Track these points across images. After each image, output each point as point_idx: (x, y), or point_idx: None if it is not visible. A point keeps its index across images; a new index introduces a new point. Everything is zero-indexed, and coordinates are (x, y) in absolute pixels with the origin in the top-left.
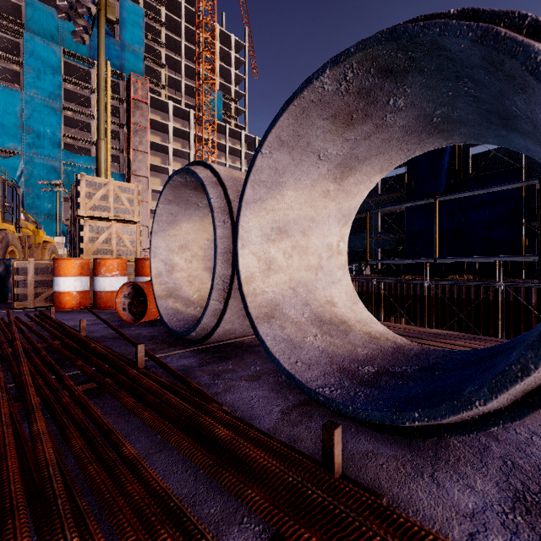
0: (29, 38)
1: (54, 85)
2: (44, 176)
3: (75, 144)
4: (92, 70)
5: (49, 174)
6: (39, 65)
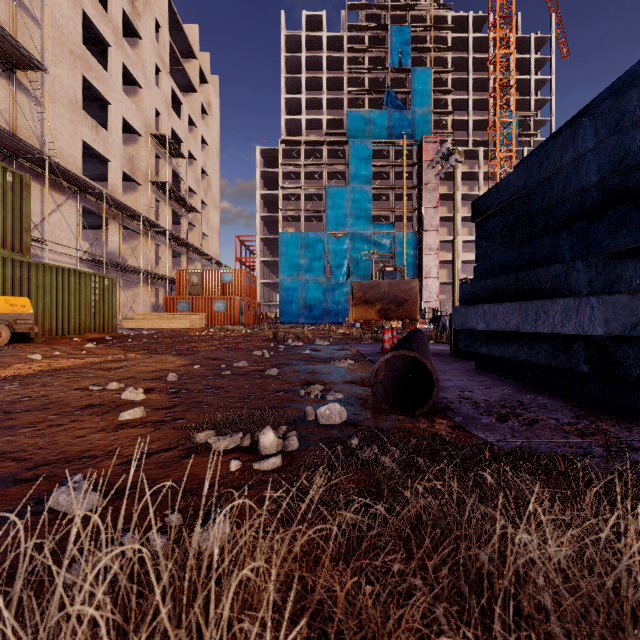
0: (351, 144)
1: (366, 173)
2: (360, 246)
3: (379, 215)
4: (391, 148)
5: (363, 244)
6: (357, 161)
